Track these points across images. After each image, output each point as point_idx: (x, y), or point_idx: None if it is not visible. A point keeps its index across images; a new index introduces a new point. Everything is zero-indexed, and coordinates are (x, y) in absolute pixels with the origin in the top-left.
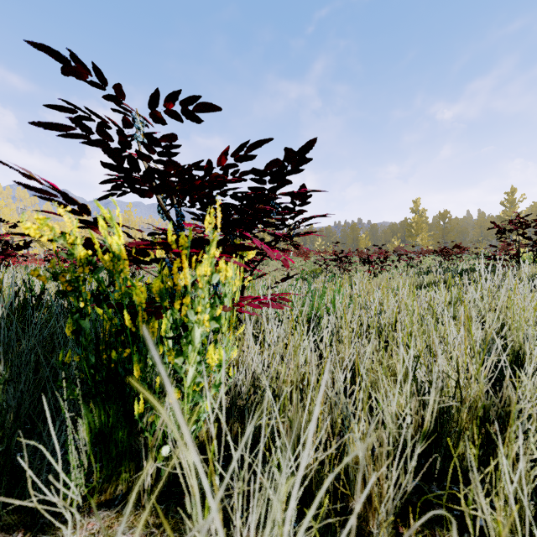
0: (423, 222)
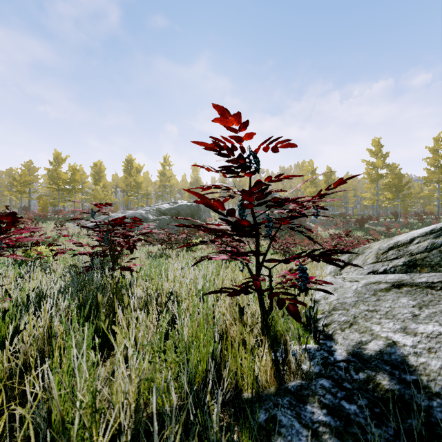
0: None
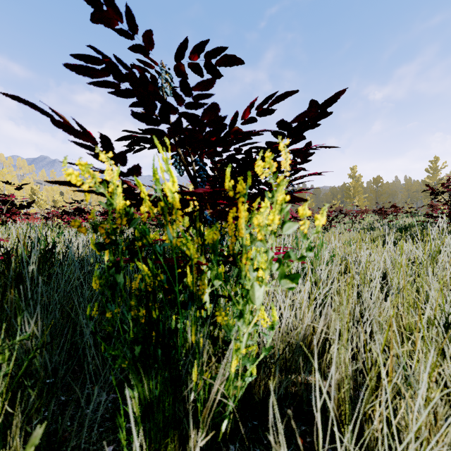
0: (359, 186)
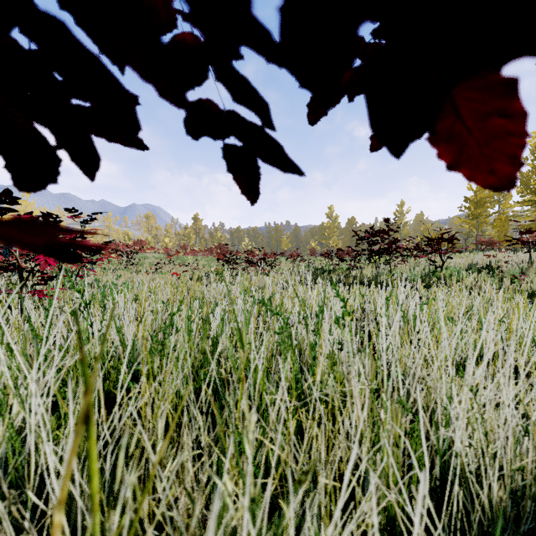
0: (336, 227)
